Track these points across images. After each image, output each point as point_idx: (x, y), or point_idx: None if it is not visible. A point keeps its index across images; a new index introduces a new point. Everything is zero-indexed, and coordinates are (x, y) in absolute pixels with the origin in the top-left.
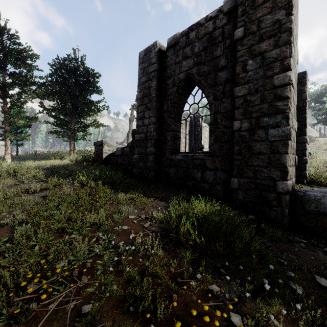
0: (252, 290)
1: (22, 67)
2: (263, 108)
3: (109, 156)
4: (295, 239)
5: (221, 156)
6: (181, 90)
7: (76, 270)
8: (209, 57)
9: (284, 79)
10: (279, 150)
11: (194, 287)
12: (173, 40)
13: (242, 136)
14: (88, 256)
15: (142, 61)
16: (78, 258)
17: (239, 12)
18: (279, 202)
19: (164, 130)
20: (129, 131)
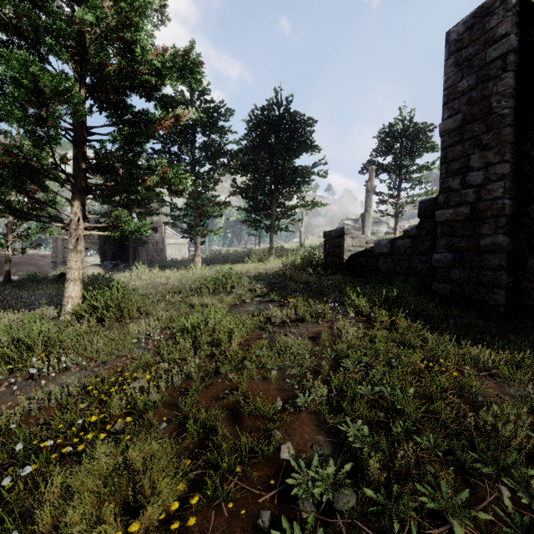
0: None
1: (213, 133)
2: None
3: (356, 256)
4: None
5: None
6: None
7: None
8: None
9: None
10: None
11: None
12: None
13: None
14: None
15: (457, 45)
16: None
17: None
18: None
19: None
20: (366, 210)
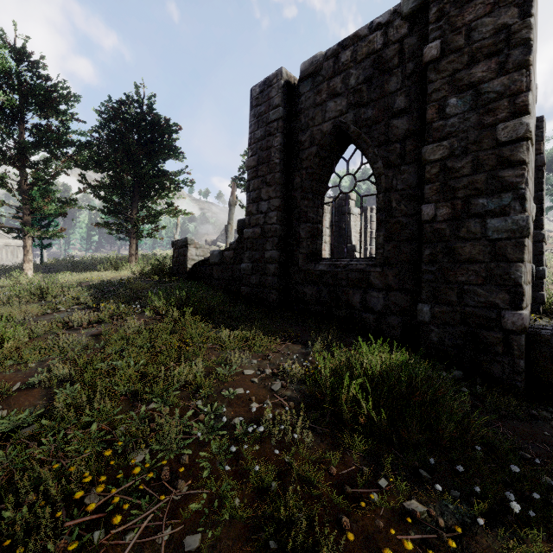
0: (484, 511)
1: (51, 116)
2: (478, 181)
3: (198, 264)
4: (541, 414)
5: (398, 265)
6: (325, 152)
7: (166, 469)
8: (376, 94)
9: (516, 130)
10: (507, 255)
11: (377, 503)
12: (311, 66)
13: (439, 231)
14: (183, 443)
15: (256, 102)
16: (167, 447)
17: (433, 13)
18: (508, 348)
19: (294, 220)
20: (229, 222)
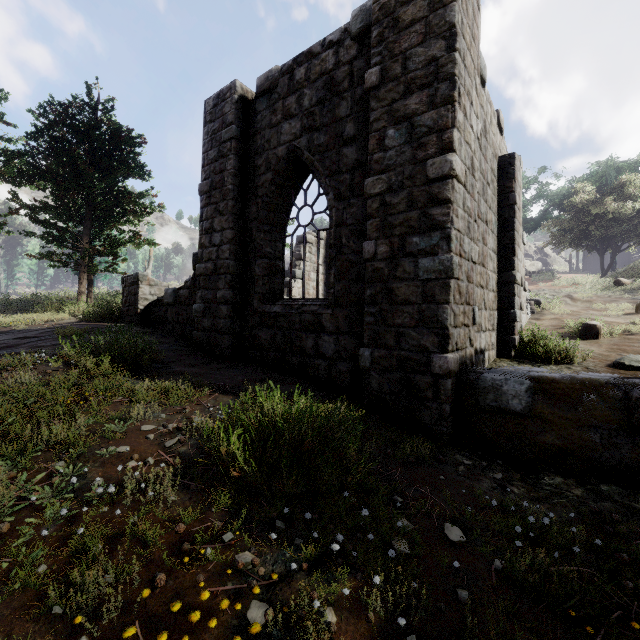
0: (315, 557)
1: None
2: (412, 218)
3: (152, 305)
4: (451, 459)
5: (347, 306)
6: (281, 179)
7: None
8: (328, 118)
9: (442, 167)
10: (436, 297)
11: (210, 558)
12: (266, 81)
13: (379, 270)
14: (11, 509)
15: (210, 117)
16: None
17: (374, 36)
18: (436, 392)
19: (250, 255)
20: None
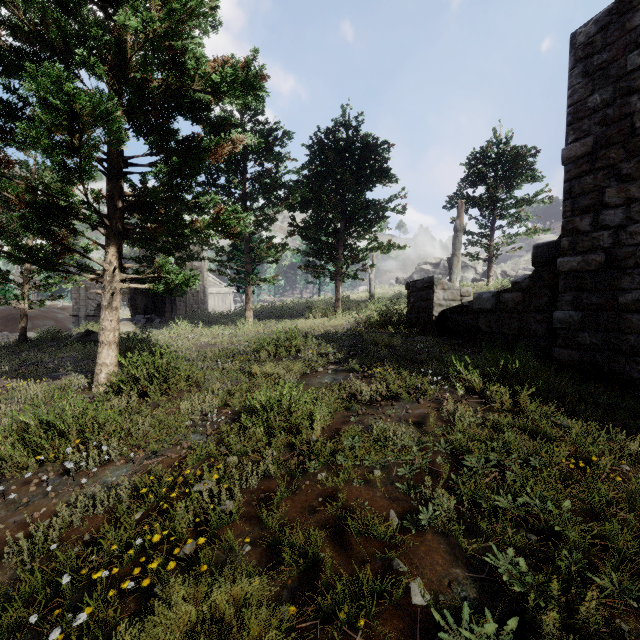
0: None
1: (268, 161)
2: None
3: (449, 312)
4: None
5: None
6: None
7: None
8: None
9: None
10: None
11: None
12: None
13: None
14: None
15: (586, 50)
16: None
17: None
18: None
19: None
20: (454, 254)
